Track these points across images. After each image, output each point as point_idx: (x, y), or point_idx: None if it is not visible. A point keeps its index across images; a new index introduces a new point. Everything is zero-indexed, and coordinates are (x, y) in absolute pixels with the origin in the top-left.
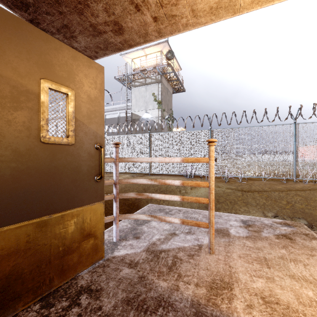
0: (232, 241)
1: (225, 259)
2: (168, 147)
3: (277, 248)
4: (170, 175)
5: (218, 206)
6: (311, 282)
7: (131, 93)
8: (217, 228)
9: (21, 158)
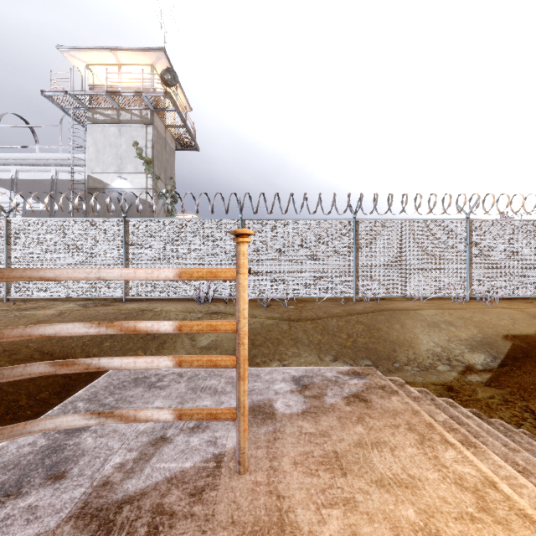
0: (280, 428)
1: (268, 480)
2: (164, 248)
3: (351, 426)
4: (169, 300)
5: (253, 351)
6: (407, 484)
7: (85, 134)
8: (253, 403)
9: None
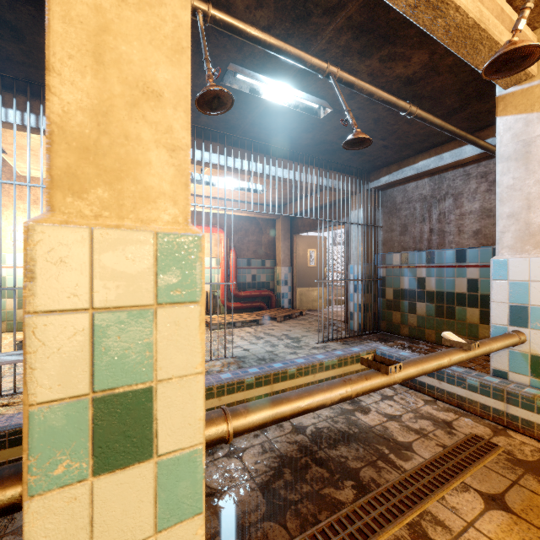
0: None
1: None
2: None
3: None
4: None
5: None
6: None
7: None
8: None
9: (304, 271)
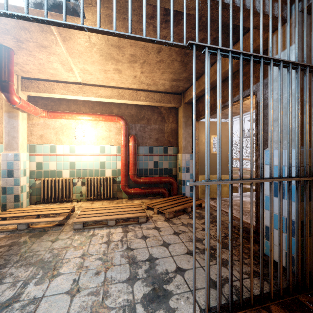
0: None
1: None
2: None
3: None
4: None
5: None
6: None
7: None
8: None
9: None
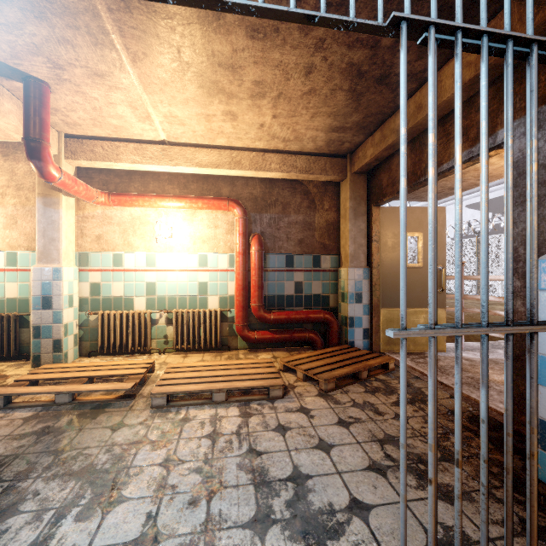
0: None
1: None
2: None
3: None
4: None
5: None
6: None
7: None
8: None
9: (395, 276)
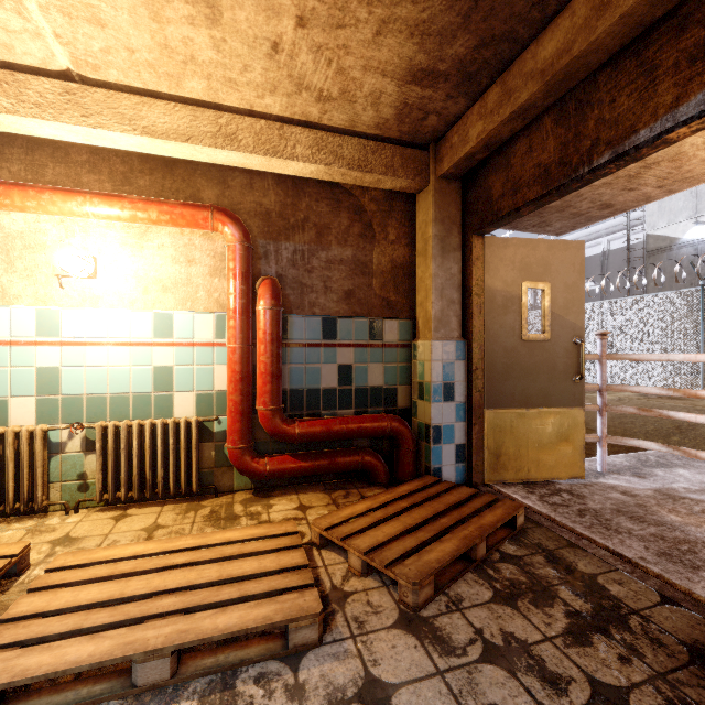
0: None
1: None
2: None
3: None
4: None
5: None
6: None
7: None
8: None
9: (508, 355)
